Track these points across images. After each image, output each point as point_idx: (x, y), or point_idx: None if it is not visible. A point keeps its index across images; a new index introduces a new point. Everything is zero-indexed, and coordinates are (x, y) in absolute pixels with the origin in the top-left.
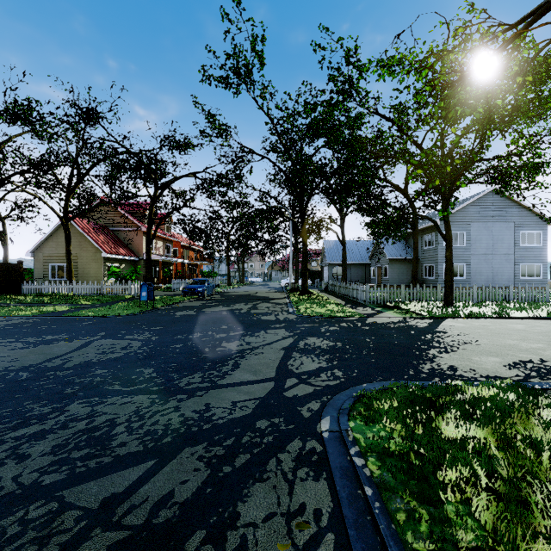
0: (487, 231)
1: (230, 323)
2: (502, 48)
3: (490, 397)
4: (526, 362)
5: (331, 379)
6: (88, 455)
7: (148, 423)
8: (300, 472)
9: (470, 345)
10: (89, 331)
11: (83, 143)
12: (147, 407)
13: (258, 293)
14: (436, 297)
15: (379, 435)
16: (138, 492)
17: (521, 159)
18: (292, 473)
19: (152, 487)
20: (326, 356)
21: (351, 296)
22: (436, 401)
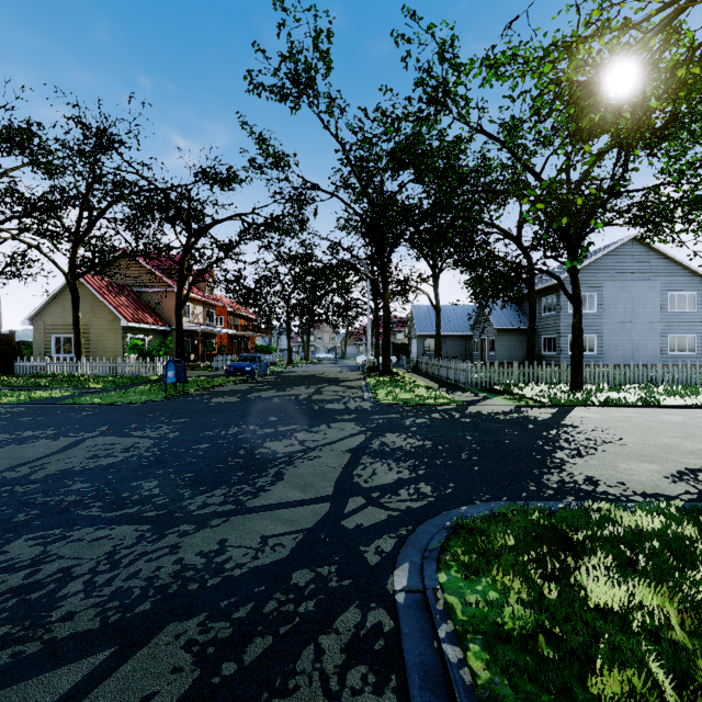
0: (625, 292)
1: (281, 413)
2: (654, 34)
3: (657, 531)
4: (696, 472)
5: (414, 498)
6: (4, 637)
7: (122, 575)
8: (351, 675)
9: (612, 445)
10: (86, 424)
11: (94, 175)
12: (129, 546)
13: (326, 373)
14: (560, 378)
15: (486, 600)
16: None
17: (678, 190)
18: (338, 676)
19: None
20: (409, 462)
21: (447, 377)
22: (573, 537)
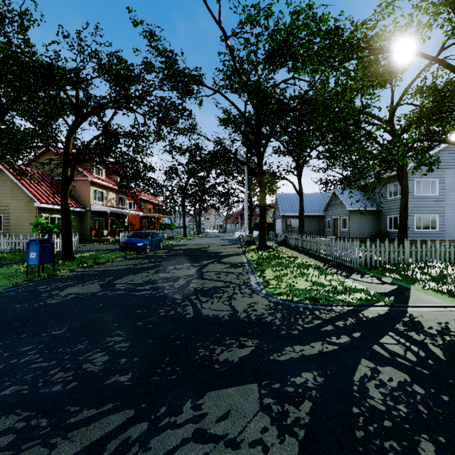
0: None
1: (126, 335)
2: None
3: None
4: None
5: None
6: None
7: None
8: None
9: None
10: None
11: None
12: None
13: (211, 246)
14: (439, 256)
15: None
16: None
17: None
18: None
19: None
20: None
21: (324, 253)
22: None
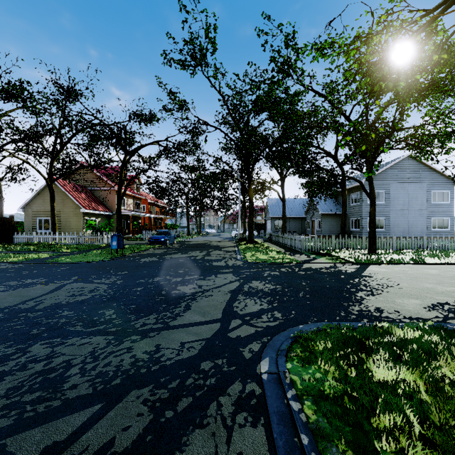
0: (404, 190)
1: (186, 268)
2: (420, 31)
3: (415, 339)
4: (443, 304)
5: (271, 320)
6: (39, 398)
7: (101, 364)
8: (238, 417)
9: (393, 288)
10: (64, 275)
11: (65, 116)
12: (103, 348)
13: (212, 242)
14: (362, 246)
15: (314, 377)
16: (79, 439)
17: (435, 128)
18: (231, 418)
19: (94, 434)
20: (267, 299)
21: (290, 245)
22: (366, 343)
